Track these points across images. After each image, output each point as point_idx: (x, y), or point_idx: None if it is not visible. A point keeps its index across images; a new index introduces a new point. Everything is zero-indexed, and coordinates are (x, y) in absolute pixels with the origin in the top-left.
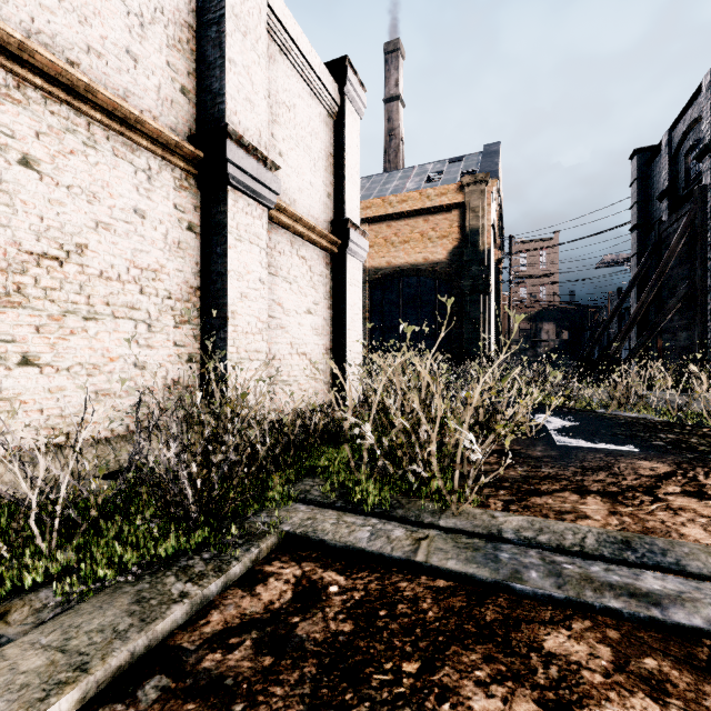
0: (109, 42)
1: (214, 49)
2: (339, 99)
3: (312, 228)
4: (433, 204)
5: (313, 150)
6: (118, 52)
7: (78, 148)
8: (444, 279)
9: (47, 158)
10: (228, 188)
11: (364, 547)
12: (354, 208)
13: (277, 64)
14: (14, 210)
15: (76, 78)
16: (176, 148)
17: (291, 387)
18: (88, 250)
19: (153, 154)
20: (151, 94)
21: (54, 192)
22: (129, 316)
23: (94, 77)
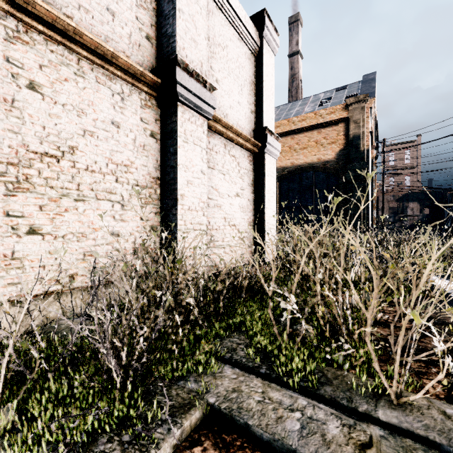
0: (94, 2)
1: (169, 4)
2: (259, 41)
3: (240, 134)
4: (325, 120)
5: (240, 79)
6: (100, 9)
7: (70, 77)
8: (333, 172)
9: (47, 84)
10: (178, 103)
11: (295, 446)
12: (270, 120)
13: (214, 16)
14: (24, 121)
15: (66, 23)
16: (141, 76)
17: (224, 249)
18: (78, 151)
19: (125, 82)
20: (124, 40)
21: (53, 109)
22: (108, 198)
23: (84, 27)
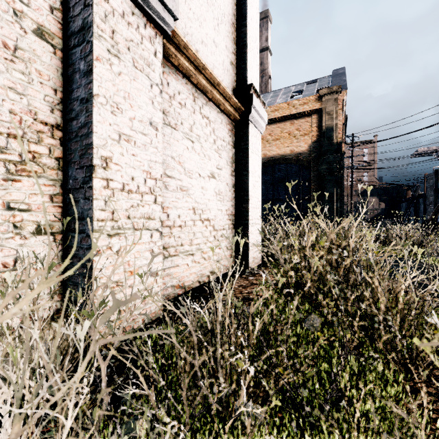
0: None
1: None
2: None
3: (216, 84)
4: (298, 111)
5: (217, 9)
6: None
7: None
8: (306, 165)
9: None
10: None
11: None
12: (254, 80)
13: None
14: None
15: None
16: None
17: (193, 256)
18: None
19: None
20: None
21: None
22: None
23: None
